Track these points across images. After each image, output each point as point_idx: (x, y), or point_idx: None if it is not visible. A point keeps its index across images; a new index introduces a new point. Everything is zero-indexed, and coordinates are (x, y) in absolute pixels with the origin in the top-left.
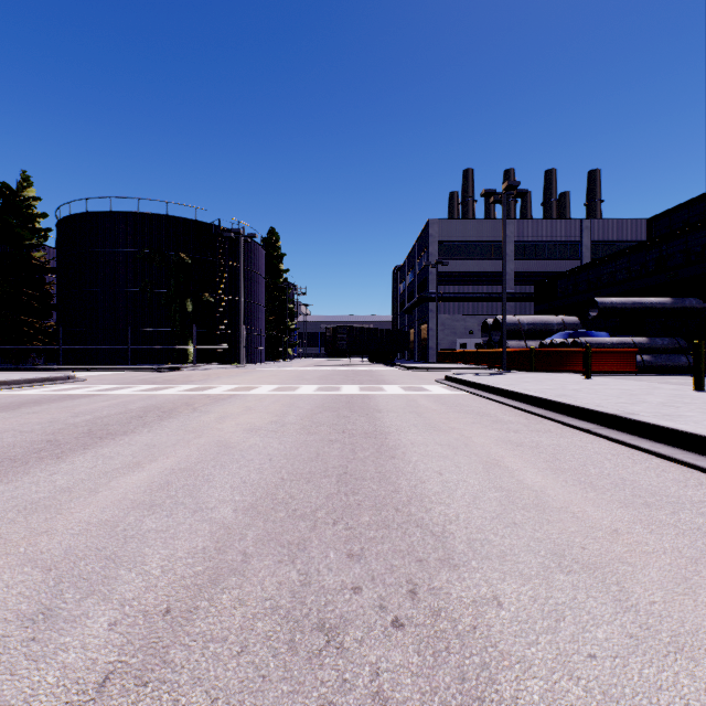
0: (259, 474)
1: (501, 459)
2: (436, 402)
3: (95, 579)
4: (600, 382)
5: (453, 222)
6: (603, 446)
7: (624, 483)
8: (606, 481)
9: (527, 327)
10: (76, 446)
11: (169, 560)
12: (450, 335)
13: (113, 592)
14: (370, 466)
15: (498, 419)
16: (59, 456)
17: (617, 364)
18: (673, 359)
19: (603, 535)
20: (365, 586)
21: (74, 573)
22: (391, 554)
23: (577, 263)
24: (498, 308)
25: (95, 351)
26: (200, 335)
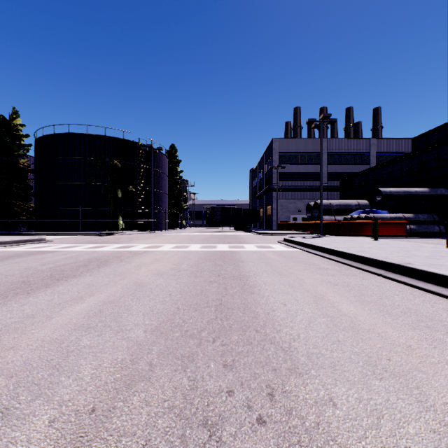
0: (162, 305)
1: (325, 294)
2: (278, 255)
3: (43, 384)
4: (384, 242)
5: (288, 140)
6: (392, 285)
7: (410, 311)
8: (397, 310)
9: (336, 207)
10: (41, 285)
11: (97, 369)
12: (286, 213)
13: (54, 395)
14: (237, 299)
15: (320, 267)
16: (28, 292)
17: (394, 231)
18: (430, 227)
19: (402, 350)
20: (236, 390)
21: (28, 379)
22: (254, 364)
23: (367, 166)
24: (316, 195)
25: (59, 222)
26: (126, 212)
